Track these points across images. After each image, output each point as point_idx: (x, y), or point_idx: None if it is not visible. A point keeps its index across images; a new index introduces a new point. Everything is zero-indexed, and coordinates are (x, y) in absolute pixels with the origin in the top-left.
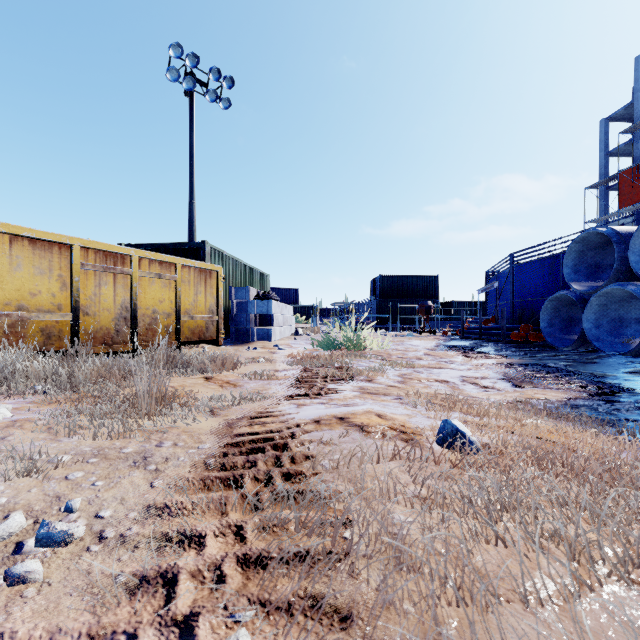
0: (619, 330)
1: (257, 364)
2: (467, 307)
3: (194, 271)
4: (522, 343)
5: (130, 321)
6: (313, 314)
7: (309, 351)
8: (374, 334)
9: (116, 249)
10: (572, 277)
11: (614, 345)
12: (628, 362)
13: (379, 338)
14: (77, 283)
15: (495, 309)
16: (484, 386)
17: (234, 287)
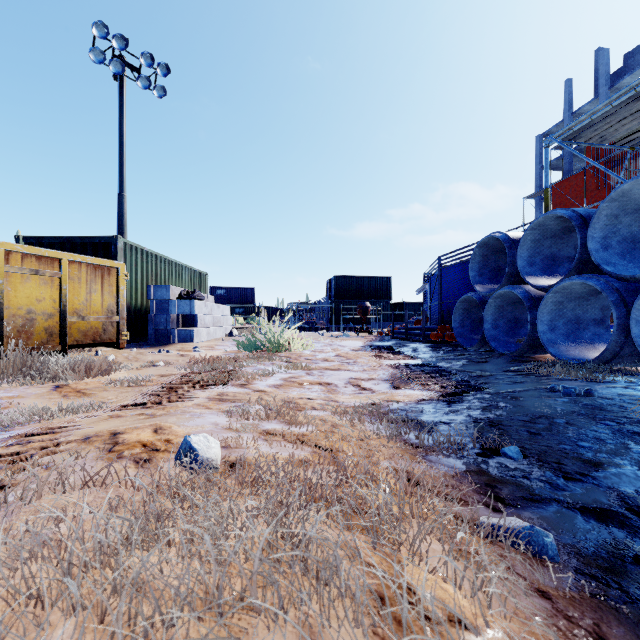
0: (514, 330)
1: (152, 368)
2: (418, 308)
3: (87, 267)
4: (440, 343)
5: None
6: (255, 314)
7: (226, 353)
8: (314, 334)
9: None
10: (477, 280)
11: (508, 345)
12: (513, 361)
13: (303, 339)
14: None
15: (429, 310)
16: (363, 388)
17: (153, 286)
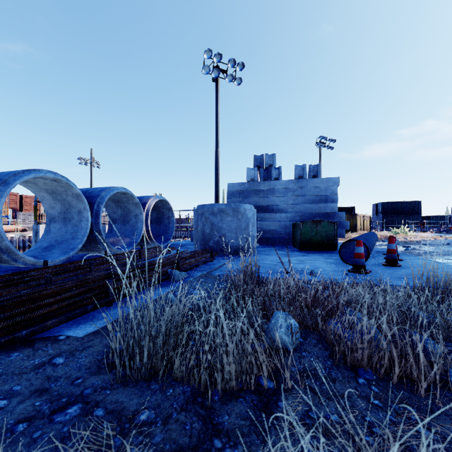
0: None
1: None
2: (441, 219)
3: (367, 217)
4: None
5: (363, 228)
6: None
7: None
8: None
9: (363, 215)
10: None
11: None
12: None
13: (411, 232)
14: (361, 221)
15: None
16: None
17: None
